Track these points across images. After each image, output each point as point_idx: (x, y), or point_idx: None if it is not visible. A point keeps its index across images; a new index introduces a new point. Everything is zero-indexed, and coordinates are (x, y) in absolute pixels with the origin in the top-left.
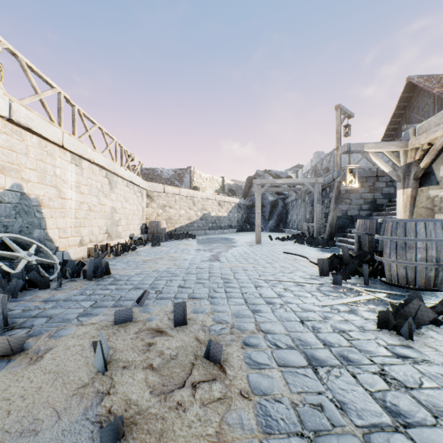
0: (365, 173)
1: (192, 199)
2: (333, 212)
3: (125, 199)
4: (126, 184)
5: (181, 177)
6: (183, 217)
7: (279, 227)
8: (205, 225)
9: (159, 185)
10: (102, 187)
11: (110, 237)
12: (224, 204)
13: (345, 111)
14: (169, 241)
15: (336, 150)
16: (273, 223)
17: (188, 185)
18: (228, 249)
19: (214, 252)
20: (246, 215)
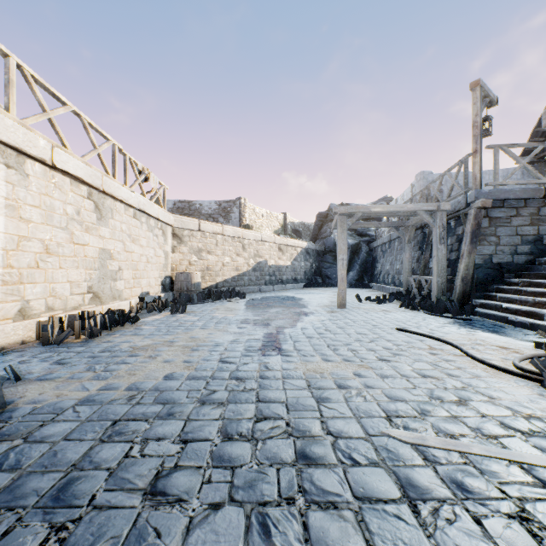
0: (523, 192)
1: (241, 240)
2: (469, 257)
3: (131, 238)
4: (133, 214)
5: (228, 212)
6: (228, 267)
7: (364, 281)
8: (259, 279)
9: (192, 220)
10: (80, 214)
11: (98, 298)
12: (287, 249)
13: (487, 93)
14: (205, 302)
15: (472, 156)
16: (355, 276)
17: (237, 223)
18: (296, 320)
19: (271, 327)
20: (317, 264)
